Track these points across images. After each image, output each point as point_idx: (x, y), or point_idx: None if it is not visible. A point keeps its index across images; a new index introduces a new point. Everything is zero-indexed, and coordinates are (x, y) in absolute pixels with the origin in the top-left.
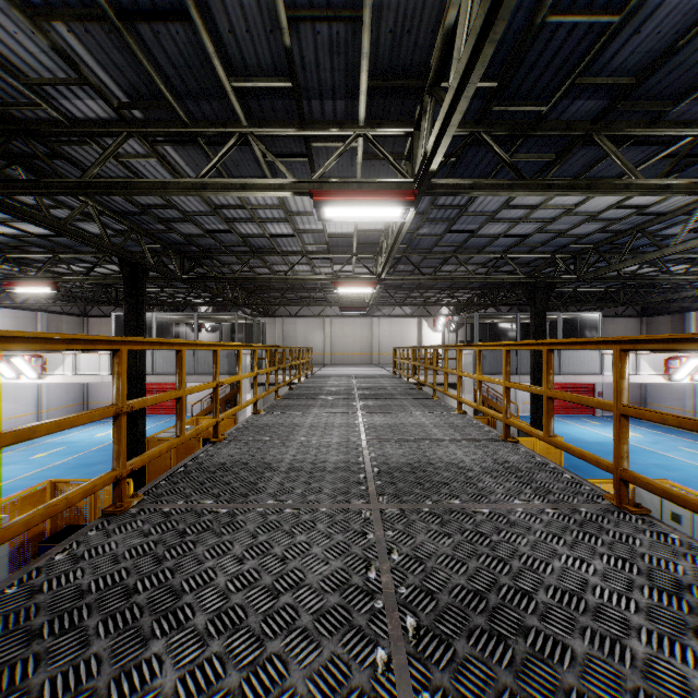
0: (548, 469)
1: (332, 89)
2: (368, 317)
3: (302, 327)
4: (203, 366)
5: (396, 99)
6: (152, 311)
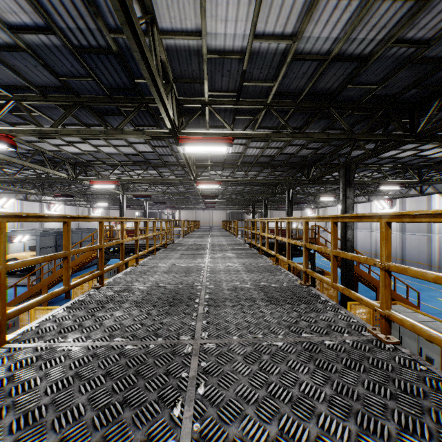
0: None
1: None
2: None
3: None
4: None
5: None
6: None
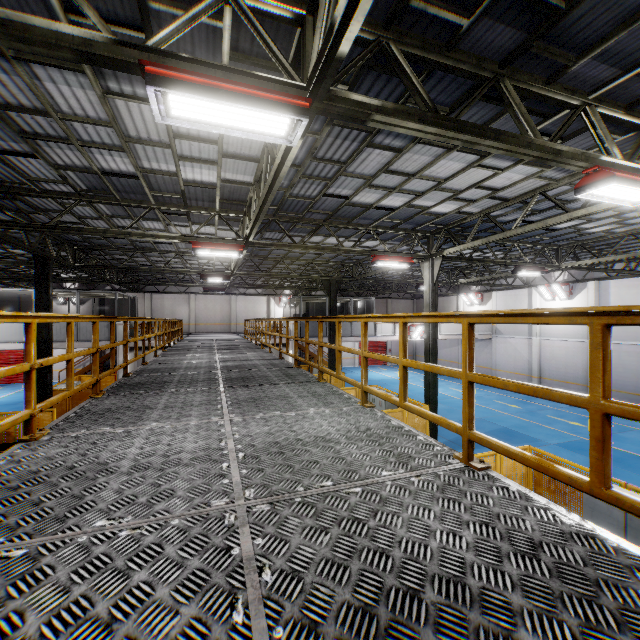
0: (285, 363)
1: (202, 199)
2: (227, 295)
3: (169, 302)
4: (85, 335)
5: (234, 205)
6: (15, 284)
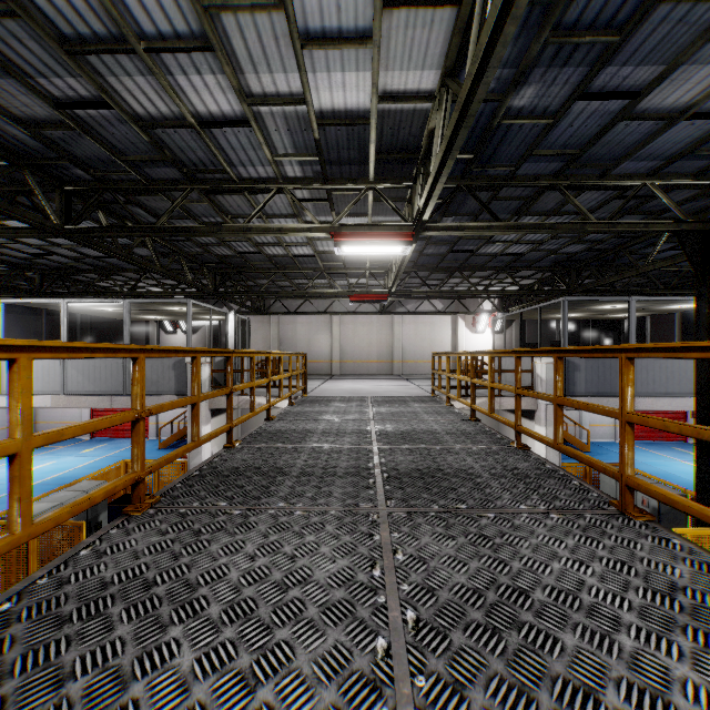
0: None
1: None
2: (387, 315)
3: (304, 327)
4: None
5: None
6: None
